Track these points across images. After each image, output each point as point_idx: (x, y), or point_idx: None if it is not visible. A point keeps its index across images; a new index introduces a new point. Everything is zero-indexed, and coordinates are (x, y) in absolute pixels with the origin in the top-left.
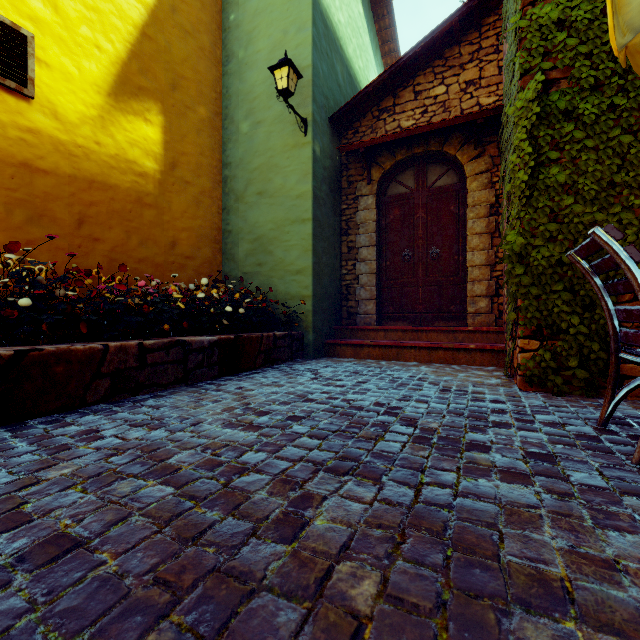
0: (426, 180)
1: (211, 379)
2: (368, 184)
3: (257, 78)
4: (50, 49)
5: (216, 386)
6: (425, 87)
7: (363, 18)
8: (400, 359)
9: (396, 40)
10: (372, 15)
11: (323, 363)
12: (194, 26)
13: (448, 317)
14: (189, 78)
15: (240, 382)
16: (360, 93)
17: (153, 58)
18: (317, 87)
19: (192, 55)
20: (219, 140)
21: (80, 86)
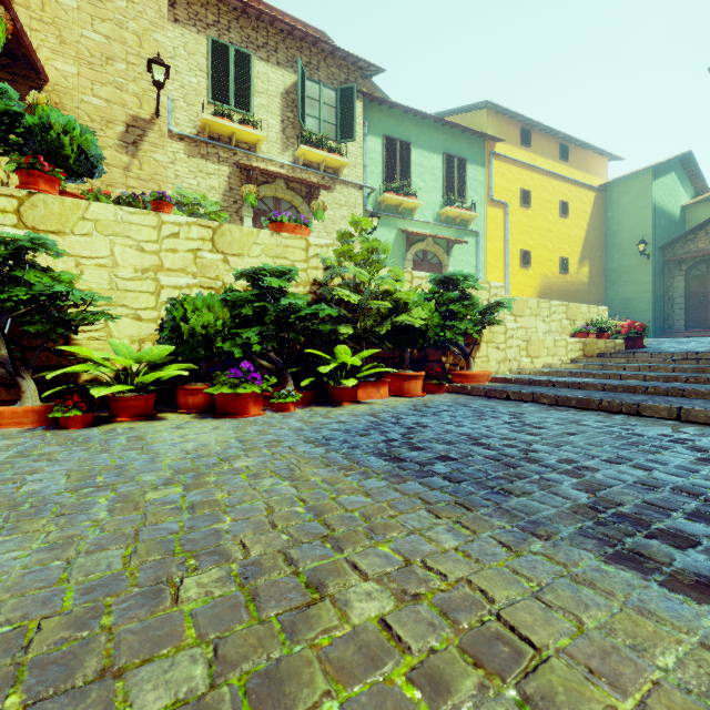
0: None
1: None
2: (679, 271)
3: (623, 238)
4: (569, 259)
5: None
6: None
7: (676, 179)
8: None
9: (700, 174)
10: (682, 168)
11: None
12: (596, 225)
13: None
14: (595, 245)
15: None
16: (675, 238)
17: (586, 245)
18: (653, 240)
19: (595, 236)
20: (603, 262)
21: (574, 265)
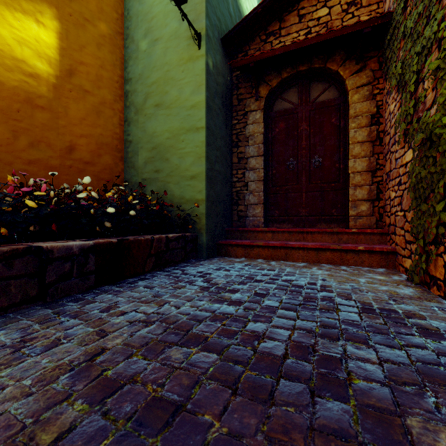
0: (309, 96)
1: (84, 291)
2: (256, 100)
3: None
4: None
5: (79, 305)
6: (309, 10)
7: None
8: (288, 259)
9: None
10: None
11: (216, 264)
12: None
13: (330, 220)
14: None
15: (115, 296)
16: (250, 14)
17: None
18: (210, 5)
19: None
20: (120, 57)
21: None
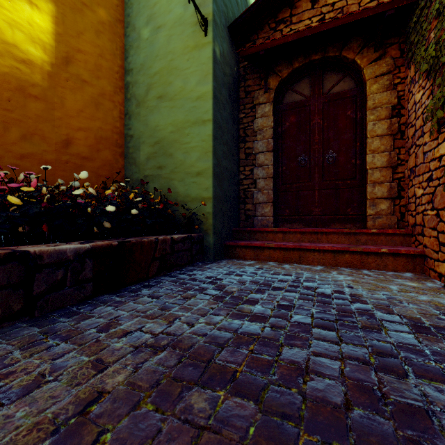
0: (322, 87)
1: (80, 301)
2: (265, 92)
3: None
4: None
5: (73, 321)
6: None
7: None
8: (302, 262)
9: None
10: None
11: (225, 268)
12: None
13: (345, 219)
14: None
15: (116, 309)
16: None
17: None
18: None
19: None
20: (121, 47)
21: None
